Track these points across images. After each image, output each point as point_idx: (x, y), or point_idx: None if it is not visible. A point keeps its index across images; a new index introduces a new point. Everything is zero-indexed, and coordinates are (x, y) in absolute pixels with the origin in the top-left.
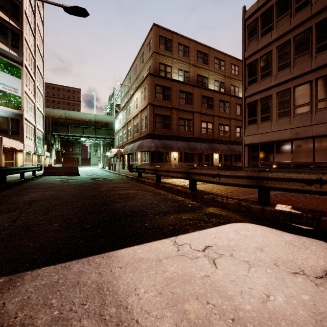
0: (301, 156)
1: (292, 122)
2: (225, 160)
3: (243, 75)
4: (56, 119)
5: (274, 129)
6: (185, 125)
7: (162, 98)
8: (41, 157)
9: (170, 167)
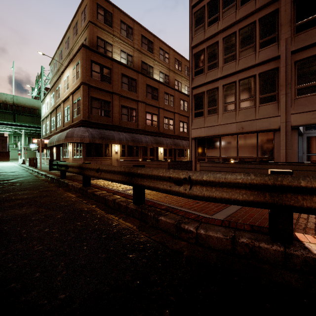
0: (245, 150)
1: (238, 116)
2: (169, 155)
3: (190, 65)
4: None
5: (220, 122)
6: (129, 115)
7: (100, 79)
8: None
9: (111, 163)
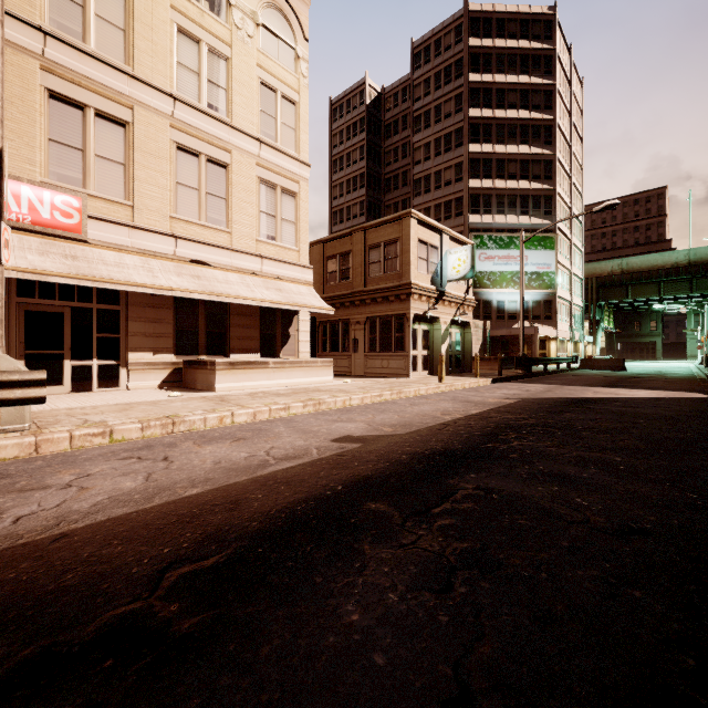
0: None
1: None
2: None
3: None
4: (604, 279)
5: None
6: None
7: None
8: (578, 344)
9: None
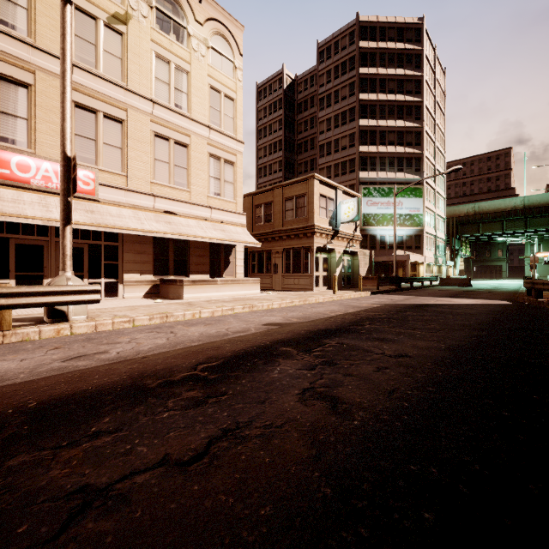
0: None
1: None
2: None
3: None
4: (462, 218)
5: None
6: None
7: None
8: (441, 267)
9: None
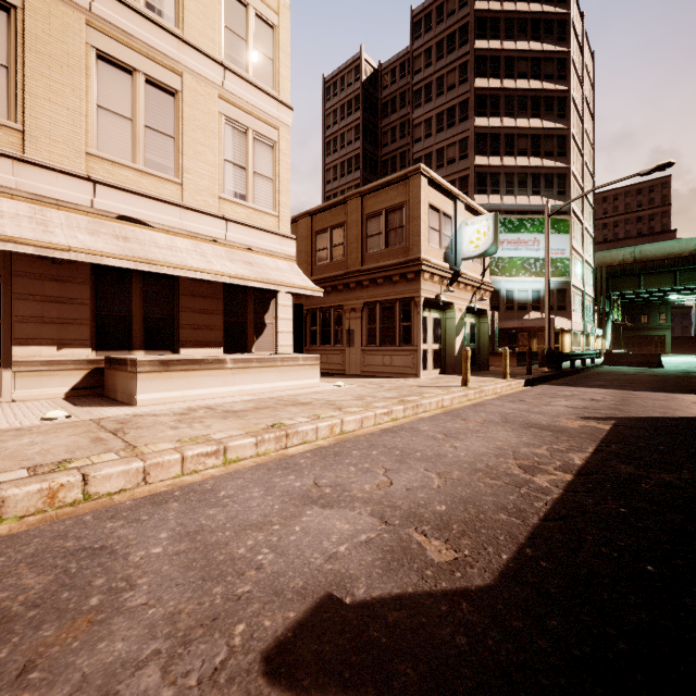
0: None
1: None
2: None
3: None
4: (615, 268)
5: None
6: None
7: None
8: (589, 337)
9: None
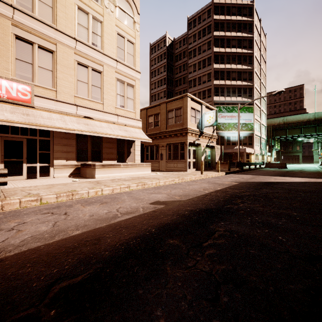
0: None
1: None
2: None
3: None
4: (276, 126)
5: None
6: None
7: None
8: (264, 156)
9: None
